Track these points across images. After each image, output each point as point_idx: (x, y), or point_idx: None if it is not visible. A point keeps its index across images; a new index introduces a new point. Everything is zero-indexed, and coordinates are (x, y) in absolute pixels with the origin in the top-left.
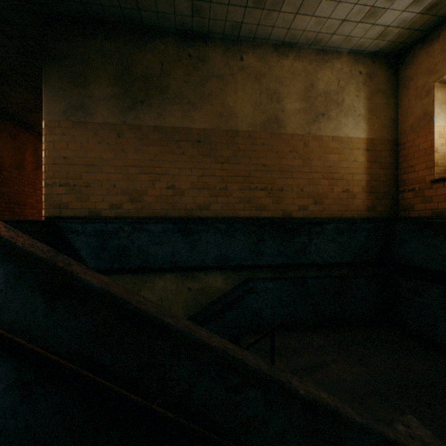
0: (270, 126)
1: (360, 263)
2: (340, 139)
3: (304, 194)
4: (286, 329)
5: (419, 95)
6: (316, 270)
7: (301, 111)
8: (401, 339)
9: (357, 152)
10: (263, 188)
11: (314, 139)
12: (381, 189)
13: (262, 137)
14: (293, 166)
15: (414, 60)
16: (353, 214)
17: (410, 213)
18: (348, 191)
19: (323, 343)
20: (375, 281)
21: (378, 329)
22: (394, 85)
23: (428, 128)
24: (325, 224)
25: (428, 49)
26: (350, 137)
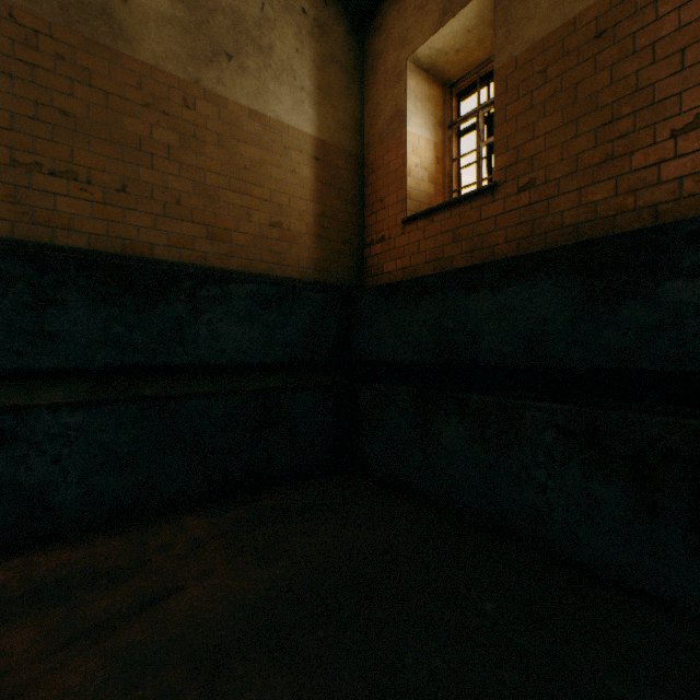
0: (87, 21)
1: (303, 363)
2: (266, 119)
3: (186, 212)
4: (128, 524)
5: (390, 81)
6: (213, 381)
7: (177, 24)
8: (360, 490)
9: (300, 158)
10: (64, 172)
11: (210, 100)
12: (340, 236)
13: (59, 39)
14: (154, 141)
15: (385, 23)
16: (292, 273)
17: (380, 279)
18: (283, 228)
19: (203, 534)
20: (328, 397)
21: (328, 481)
22: (360, 64)
23: (400, 135)
24: (233, 283)
25: (401, 6)
26: (285, 124)
